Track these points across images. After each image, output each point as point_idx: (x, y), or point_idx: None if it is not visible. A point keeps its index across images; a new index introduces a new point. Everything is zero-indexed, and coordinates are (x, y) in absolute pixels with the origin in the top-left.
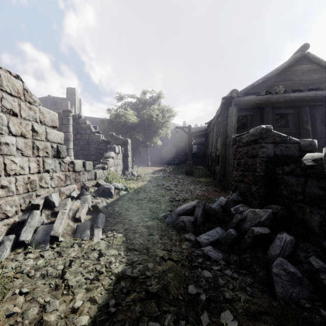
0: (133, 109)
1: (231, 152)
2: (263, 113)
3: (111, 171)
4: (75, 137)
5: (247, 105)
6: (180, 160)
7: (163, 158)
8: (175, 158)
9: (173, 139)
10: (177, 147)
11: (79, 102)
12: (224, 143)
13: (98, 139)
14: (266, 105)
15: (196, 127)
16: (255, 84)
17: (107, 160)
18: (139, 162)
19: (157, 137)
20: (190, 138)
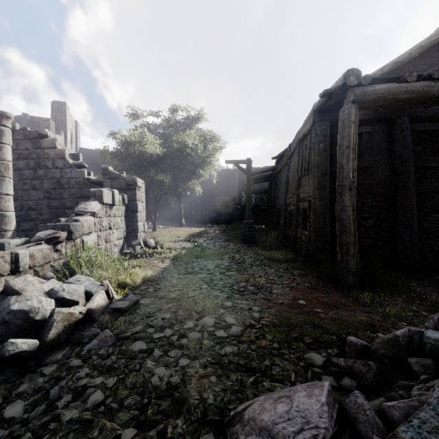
0: (156, 135)
1: (347, 201)
2: (393, 130)
3: (89, 244)
4: (33, 173)
5: (380, 102)
6: (231, 216)
7: (206, 213)
8: (224, 213)
9: (220, 185)
10: (226, 198)
11: (74, 126)
12: (321, 185)
13: (80, 178)
14: (418, 103)
15: (255, 168)
16: (377, 74)
17: (74, 219)
18: (169, 220)
19: (195, 180)
20: (249, 181)
